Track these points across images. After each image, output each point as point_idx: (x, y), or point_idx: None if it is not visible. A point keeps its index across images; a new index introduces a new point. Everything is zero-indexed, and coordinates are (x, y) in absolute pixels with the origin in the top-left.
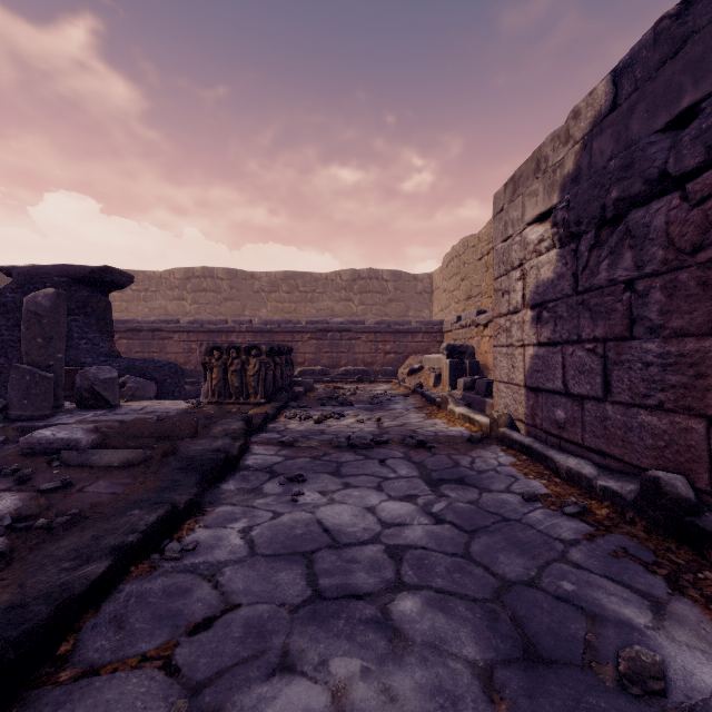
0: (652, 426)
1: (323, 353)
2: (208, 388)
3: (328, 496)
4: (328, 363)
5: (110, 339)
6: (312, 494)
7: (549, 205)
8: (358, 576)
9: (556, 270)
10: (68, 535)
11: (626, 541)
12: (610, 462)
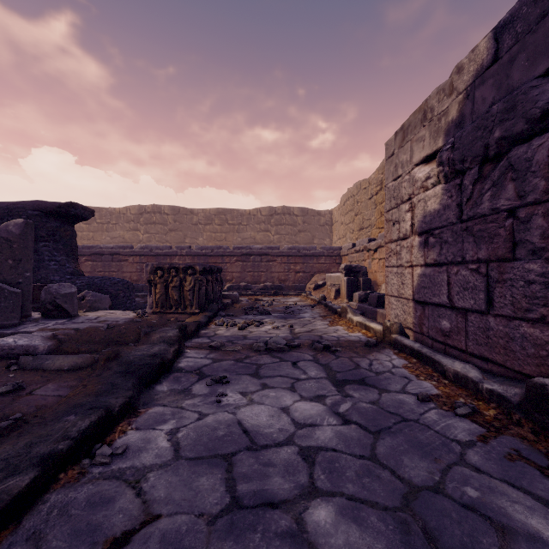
0: (534, 337)
1: (246, 272)
2: (153, 301)
3: (248, 397)
4: (251, 280)
5: (75, 261)
6: (234, 395)
7: (434, 148)
8: (274, 481)
9: (442, 202)
10: (4, 442)
11: (518, 443)
12: (492, 366)
